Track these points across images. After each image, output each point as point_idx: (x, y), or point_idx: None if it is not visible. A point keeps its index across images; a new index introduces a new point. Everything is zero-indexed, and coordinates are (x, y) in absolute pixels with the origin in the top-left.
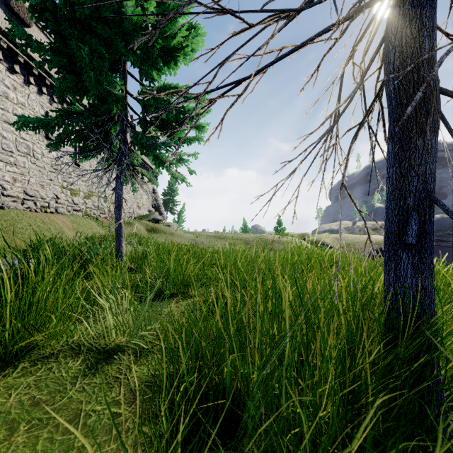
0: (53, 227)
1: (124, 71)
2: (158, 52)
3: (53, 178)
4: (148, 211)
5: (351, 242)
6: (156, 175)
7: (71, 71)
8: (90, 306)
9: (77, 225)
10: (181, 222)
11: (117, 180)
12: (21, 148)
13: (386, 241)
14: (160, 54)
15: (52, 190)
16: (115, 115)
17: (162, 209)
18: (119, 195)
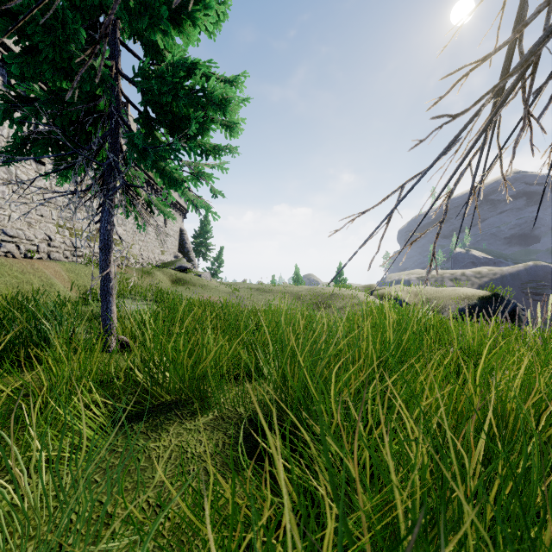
0: (37, 278)
1: (115, 39)
2: None
3: (45, 214)
4: (174, 258)
5: (432, 297)
6: (185, 212)
7: (4, 13)
8: None
9: (75, 275)
10: (216, 271)
11: (104, 207)
12: None
13: None
14: (166, 5)
15: (44, 228)
16: (103, 110)
17: (192, 254)
18: (106, 230)
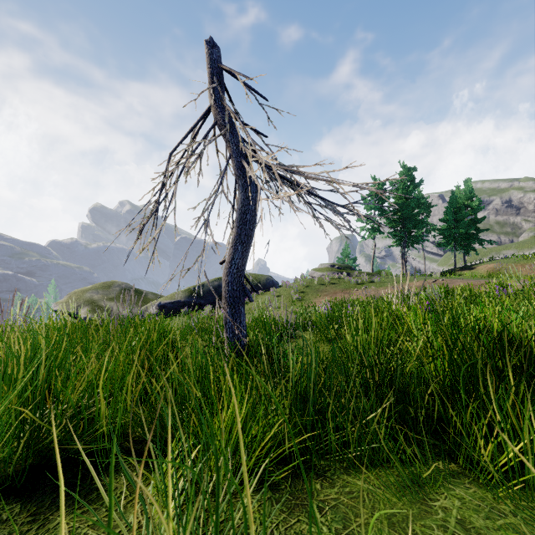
0: None
1: None
2: None
3: None
4: None
5: None
6: None
7: None
8: None
9: None
10: None
11: None
12: None
13: (232, 302)
14: None
15: None
16: None
17: None
18: None
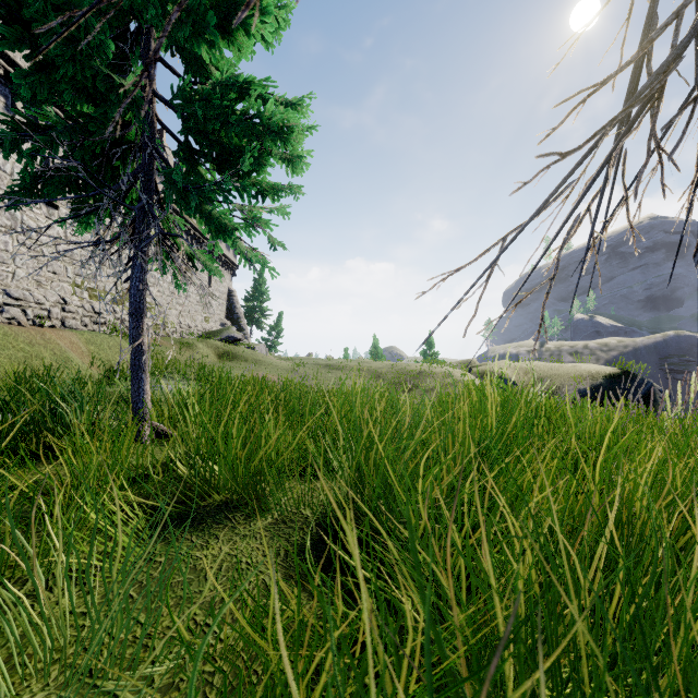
0: (49, 351)
1: (149, 51)
2: (207, 1)
3: (58, 270)
4: (220, 326)
5: (546, 375)
6: (234, 268)
7: (13, 20)
8: (2, 559)
9: (97, 348)
10: (274, 343)
11: (135, 262)
12: (0, 219)
13: None
14: (213, 9)
15: (57, 289)
16: (134, 140)
17: (243, 321)
18: (137, 290)
